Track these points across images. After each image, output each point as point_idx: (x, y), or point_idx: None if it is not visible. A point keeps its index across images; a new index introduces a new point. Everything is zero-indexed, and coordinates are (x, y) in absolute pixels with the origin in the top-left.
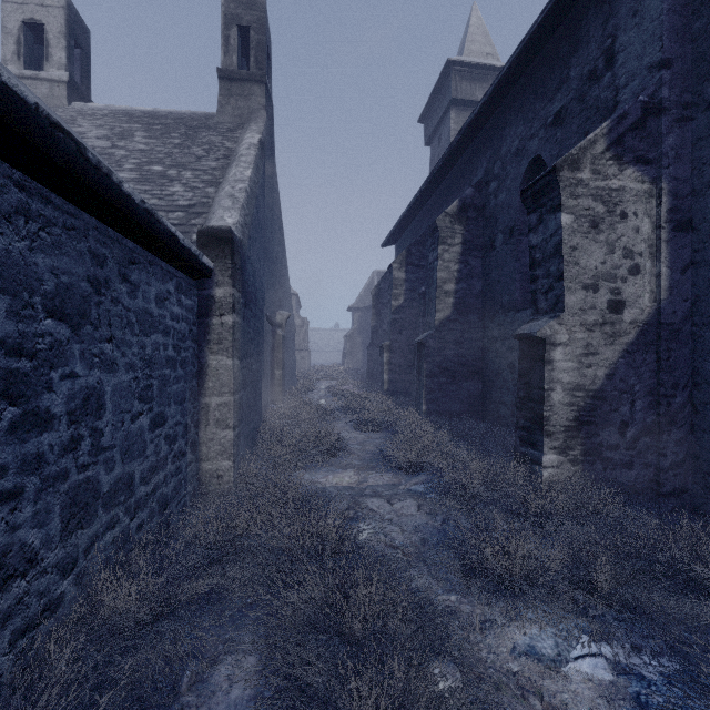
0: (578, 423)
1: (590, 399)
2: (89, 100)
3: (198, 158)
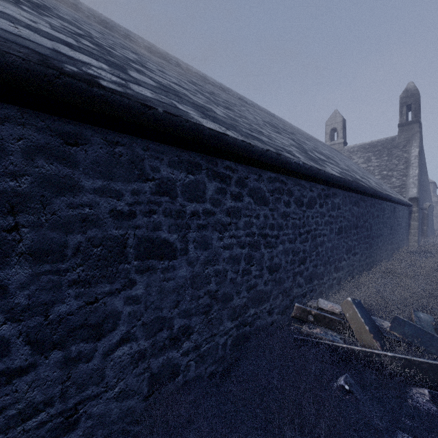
0: None
1: None
2: (346, 143)
3: (396, 165)
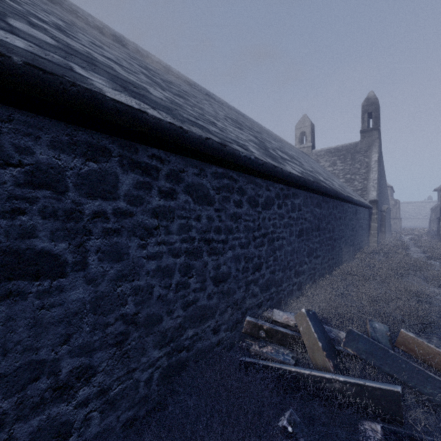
0: None
1: None
2: (314, 146)
3: (358, 169)
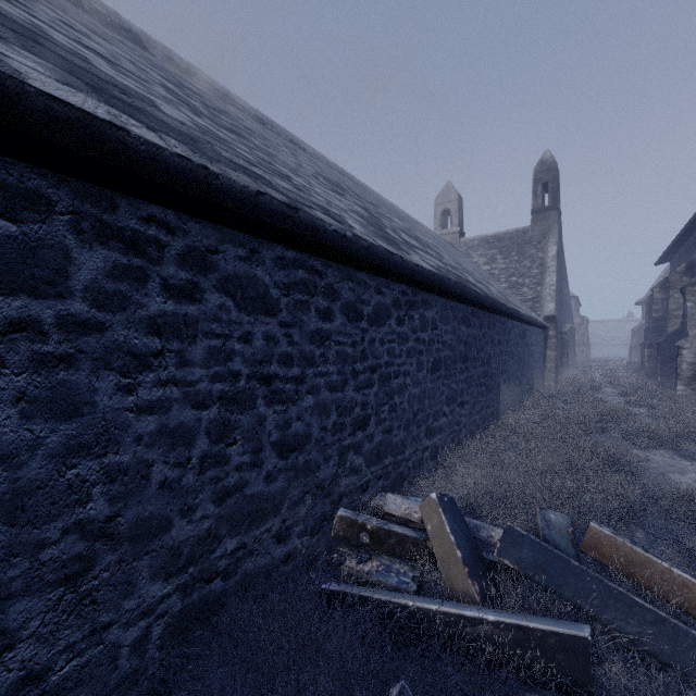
0: (695, 376)
1: None
2: (464, 233)
3: (528, 269)
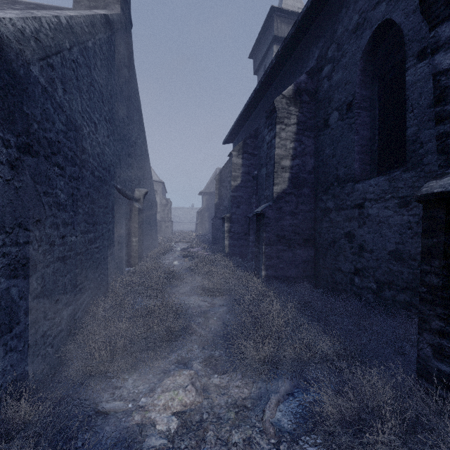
0: None
1: None
2: None
3: None
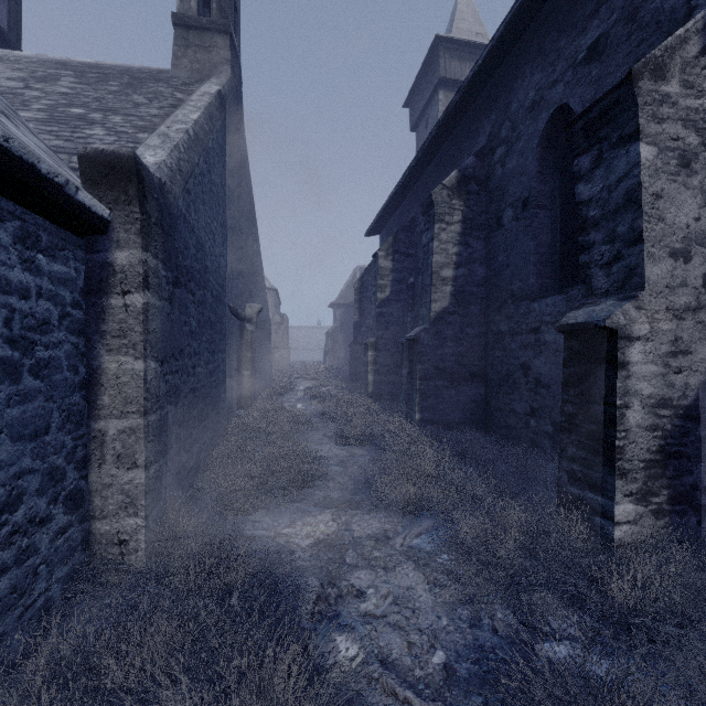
0: (663, 455)
1: (680, 420)
2: (19, 50)
3: (136, 104)
